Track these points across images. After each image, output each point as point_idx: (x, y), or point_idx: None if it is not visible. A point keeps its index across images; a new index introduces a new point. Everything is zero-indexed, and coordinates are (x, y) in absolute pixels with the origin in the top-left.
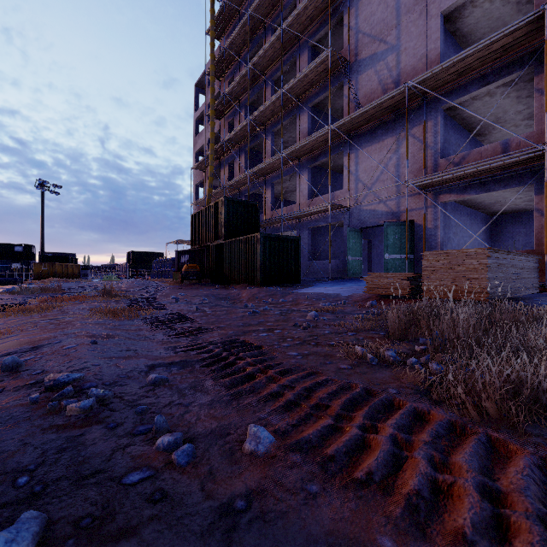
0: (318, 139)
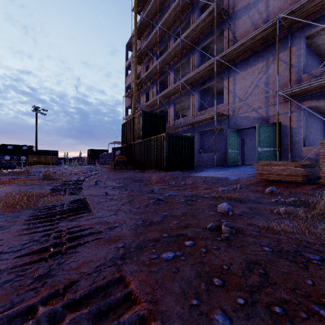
0: (206, 69)
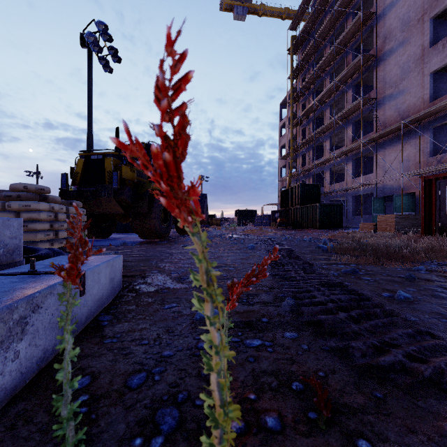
0: (356, 146)
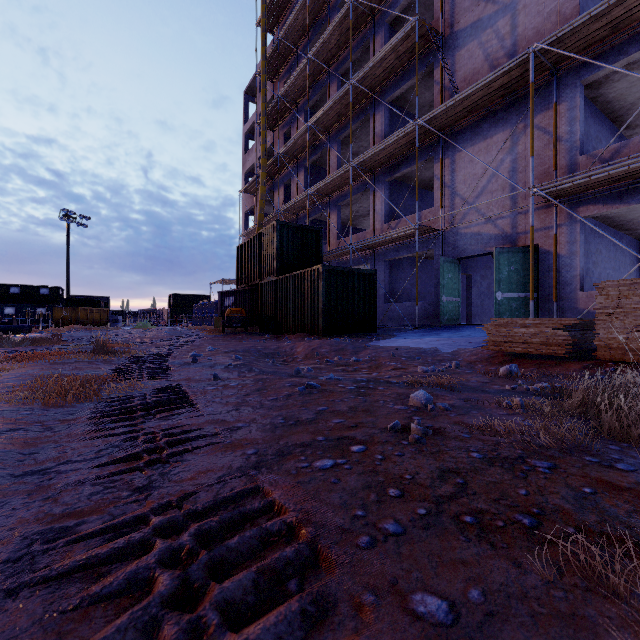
0: (399, 142)
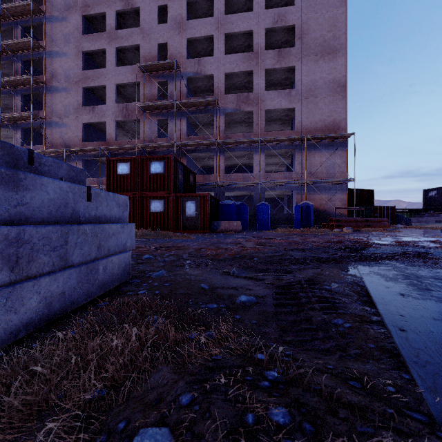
0: None
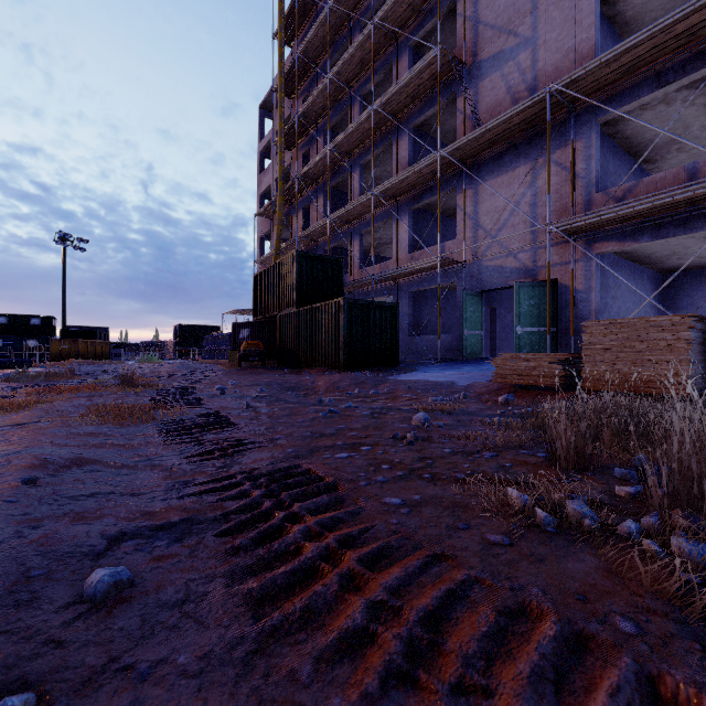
0: (422, 171)
